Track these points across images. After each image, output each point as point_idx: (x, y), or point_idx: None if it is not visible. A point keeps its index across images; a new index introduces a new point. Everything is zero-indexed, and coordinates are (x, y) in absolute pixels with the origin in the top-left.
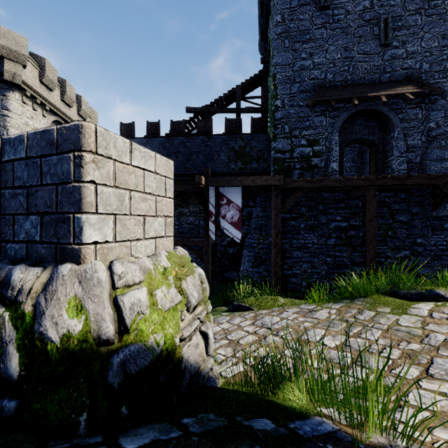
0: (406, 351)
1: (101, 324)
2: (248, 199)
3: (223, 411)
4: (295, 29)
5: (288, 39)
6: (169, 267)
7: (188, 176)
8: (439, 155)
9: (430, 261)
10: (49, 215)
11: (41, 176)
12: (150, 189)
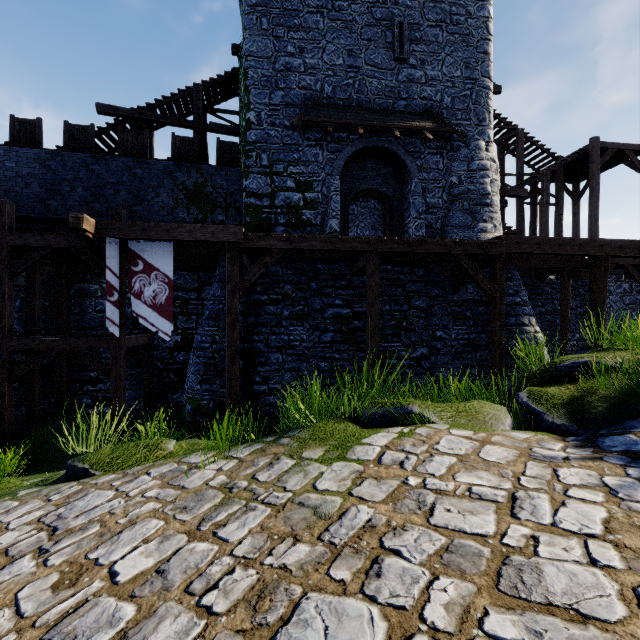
0: (267, 576)
1: None
2: (211, 271)
3: None
4: (277, 4)
5: (266, 17)
6: None
7: None
8: (461, 220)
9: (451, 361)
10: None
11: None
12: None
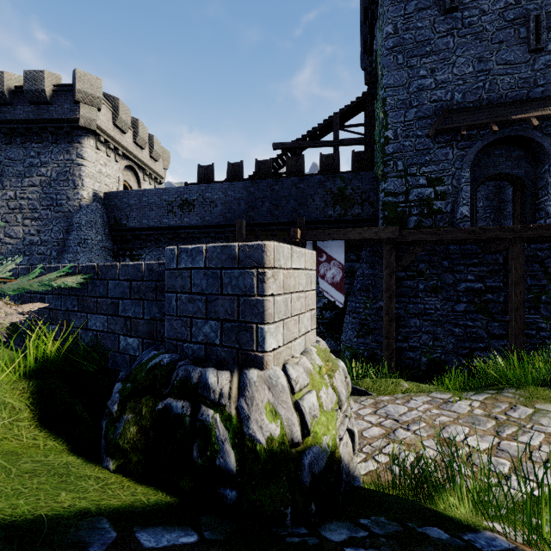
0: None
1: (292, 428)
2: (348, 251)
3: (391, 515)
4: (411, 40)
5: (401, 54)
6: (321, 365)
7: (276, 225)
8: None
9: None
10: (230, 322)
11: (221, 286)
12: (302, 286)
